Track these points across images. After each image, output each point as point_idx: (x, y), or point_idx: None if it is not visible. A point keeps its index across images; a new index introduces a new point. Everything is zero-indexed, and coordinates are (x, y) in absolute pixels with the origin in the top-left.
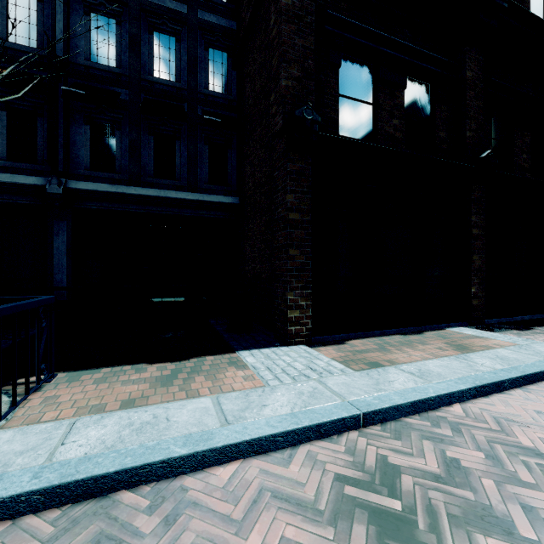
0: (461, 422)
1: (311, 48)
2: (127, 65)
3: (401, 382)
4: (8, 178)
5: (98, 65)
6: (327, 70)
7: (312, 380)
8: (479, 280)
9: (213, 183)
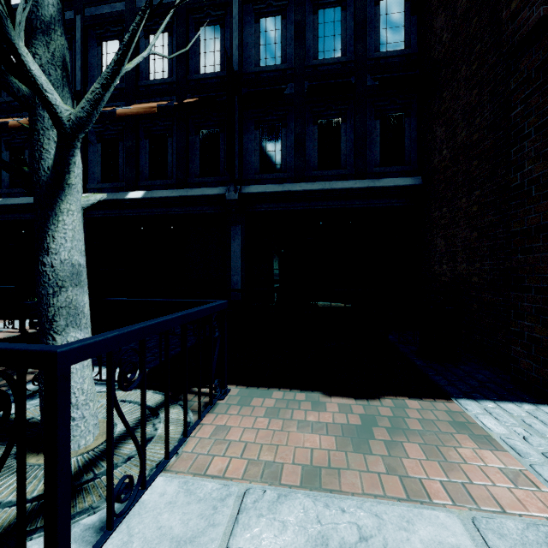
0: None
1: None
2: (291, 57)
3: None
4: (200, 191)
5: (266, 68)
6: None
7: None
8: None
9: (386, 164)
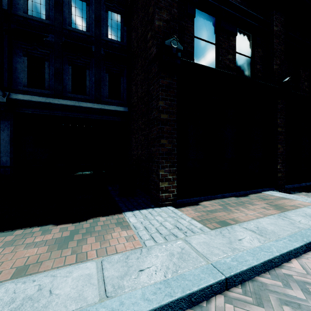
0: (305, 281)
1: (176, 1)
2: (53, 18)
3: (248, 240)
4: None
5: (32, 17)
6: (186, 19)
7: (179, 239)
8: (282, 160)
9: (111, 98)
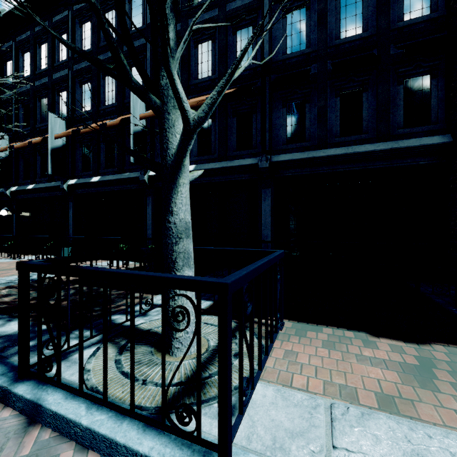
0: None
1: None
2: (314, 41)
3: None
4: (237, 162)
5: (292, 55)
6: None
7: None
8: None
9: (409, 125)
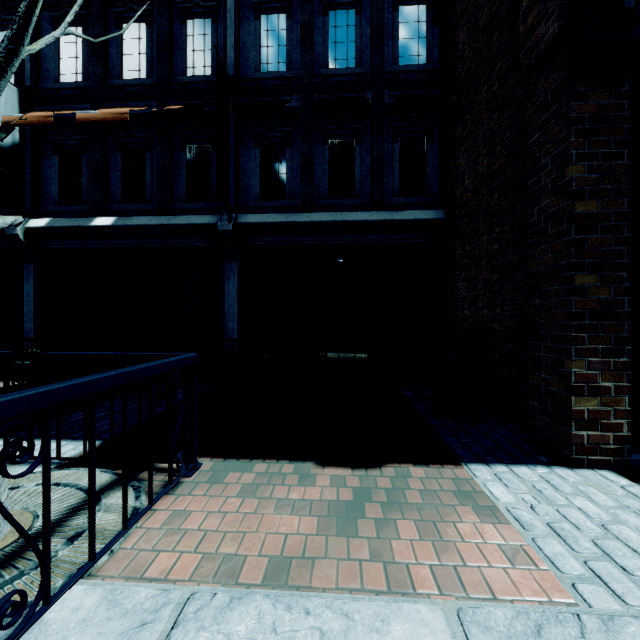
0: None
1: None
2: (298, 64)
3: None
4: (186, 219)
5: (267, 75)
6: None
7: None
8: None
9: (405, 194)
